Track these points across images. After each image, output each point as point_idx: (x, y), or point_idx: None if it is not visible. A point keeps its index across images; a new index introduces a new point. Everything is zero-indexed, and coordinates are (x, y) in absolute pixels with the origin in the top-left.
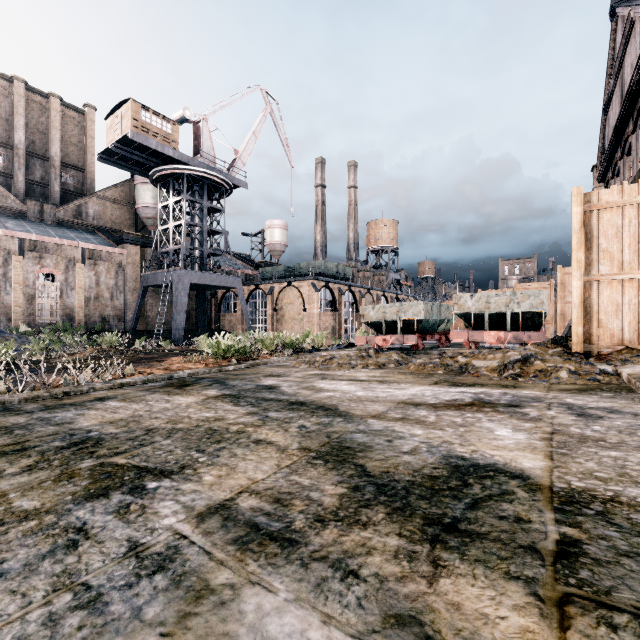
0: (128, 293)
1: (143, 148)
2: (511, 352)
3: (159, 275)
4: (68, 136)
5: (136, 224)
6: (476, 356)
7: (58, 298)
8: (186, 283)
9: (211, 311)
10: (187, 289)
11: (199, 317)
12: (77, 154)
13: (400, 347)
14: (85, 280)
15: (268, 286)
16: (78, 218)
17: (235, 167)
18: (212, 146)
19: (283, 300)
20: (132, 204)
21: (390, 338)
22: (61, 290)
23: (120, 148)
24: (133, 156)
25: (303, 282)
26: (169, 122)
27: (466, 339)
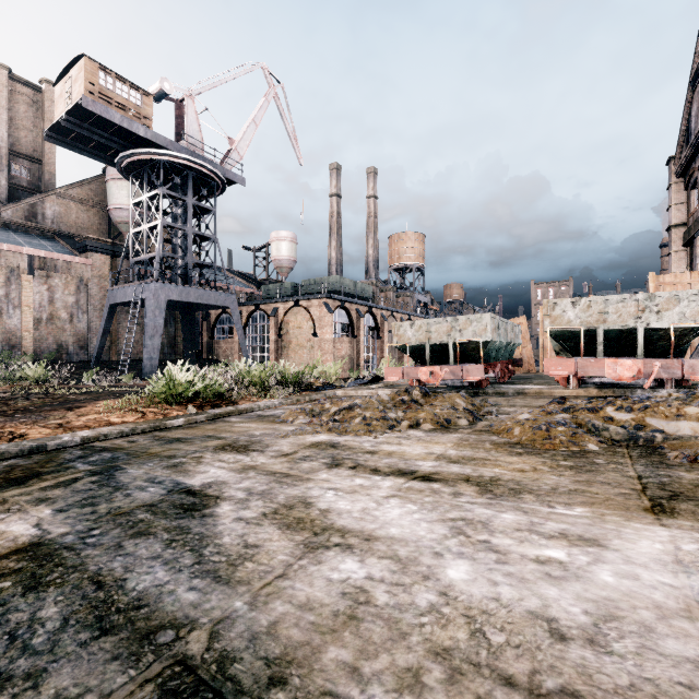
0: (93, 314)
1: (104, 124)
2: None
3: (128, 290)
4: (19, 118)
5: (109, 230)
6: (652, 409)
7: None
8: (162, 300)
9: (202, 337)
10: (163, 307)
11: (185, 344)
12: (32, 141)
13: (452, 383)
14: (34, 296)
15: (271, 306)
16: (32, 220)
17: (228, 157)
18: (200, 131)
19: (289, 323)
20: (104, 206)
21: (440, 370)
22: None
23: (73, 122)
24: (92, 135)
25: (313, 301)
26: (139, 92)
27: (572, 372)
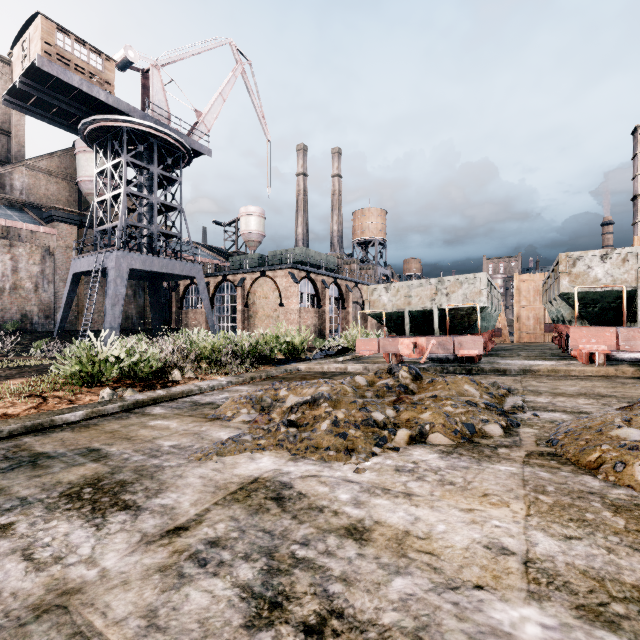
0: (59, 284)
1: (64, 88)
2: None
3: (91, 258)
4: None
5: (79, 203)
6: None
7: None
8: (124, 268)
9: (172, 307)
10: (125, 276)
11: (153, 314)
12: (0, 113)
13: (435, 357)
14: None
15: (238, 277)
16: None
17: (195, 128)
18: (166, 101)
19: (256, 293)
20: (74, 178)
21: (425, 342)
22: None
23: (30, 85)
24: (51, 99)
25: (279, 271)
26: (100, 56)
27: (612, 346)
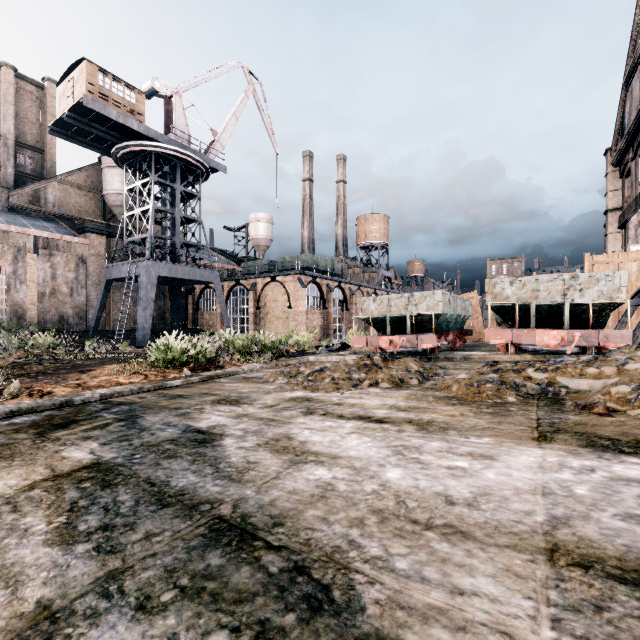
0: (91, 288)
1: (102, 119)
2: (634, 364)
3: (123, 267)
4: (24, 112)
5: (104, 213)
6: (562, 369)
7: (4, 293)
8: (153, 276)
9: (188, 309)
10: (154, 283)
11: (173, 315)
12: (35, 133)
13: (409, 350)
14: (38, 273)
15: (250, 281)
16: (35, 204)
17: (212, 148)
18: (186, 124)
19: (266, 297)
20: (99, 191)
21: (398, 339)
22: (8, 284)
23: (74, 118)
24: (91, 129)
25: (288, 277)
26: (133, 91)
27: (509, 340)
